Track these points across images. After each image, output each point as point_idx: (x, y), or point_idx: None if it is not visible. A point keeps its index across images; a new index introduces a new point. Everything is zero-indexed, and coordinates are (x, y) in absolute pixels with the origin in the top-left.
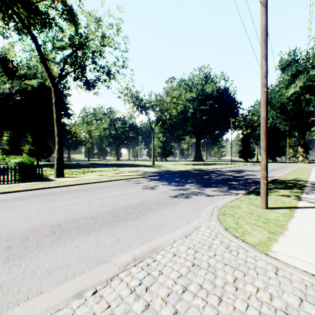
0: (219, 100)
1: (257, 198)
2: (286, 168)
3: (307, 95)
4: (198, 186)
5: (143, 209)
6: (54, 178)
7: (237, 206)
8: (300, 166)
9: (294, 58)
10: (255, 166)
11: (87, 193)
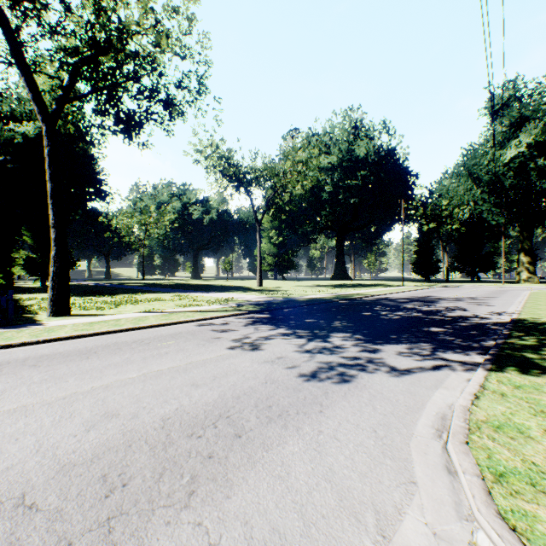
0: (379, 170)
1: (536, 383)
2: (509, 292)
3: (541, 159)
4: (361, 340)
5: (220, 439)
6: (45, 319)
7: (514, 427)
8: (530, 288)
9: (514, 94)
10: (449, 289)
11: (89, 364)
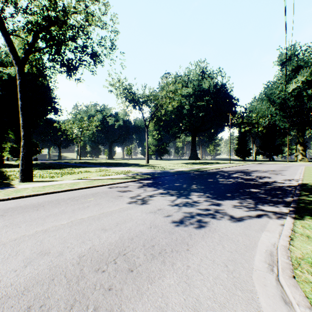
0: (216, 97)
1: None
2: (292, 167)
3: (310, 90)
4: (209, 197)
5: (118, 273)
6: (17, 184)
7: None
8: (304, 165)
9: (294, 53)
10: (257, 165)
11: (37, 214)
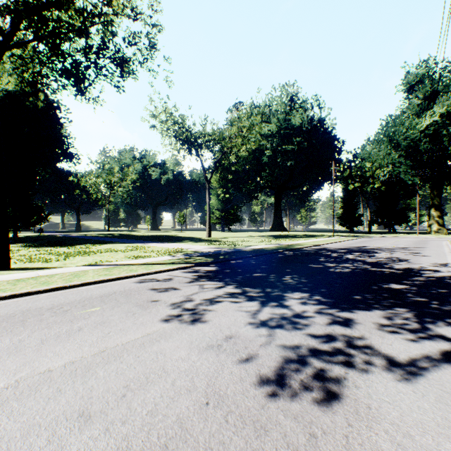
0: (311, 138)
1: None
2: (431, 243)
3: None
4: (324, 304)
5: None
6: None
7: None
8: (445, 239)
9: (427, 72)
10: (375, 239)
11: None
